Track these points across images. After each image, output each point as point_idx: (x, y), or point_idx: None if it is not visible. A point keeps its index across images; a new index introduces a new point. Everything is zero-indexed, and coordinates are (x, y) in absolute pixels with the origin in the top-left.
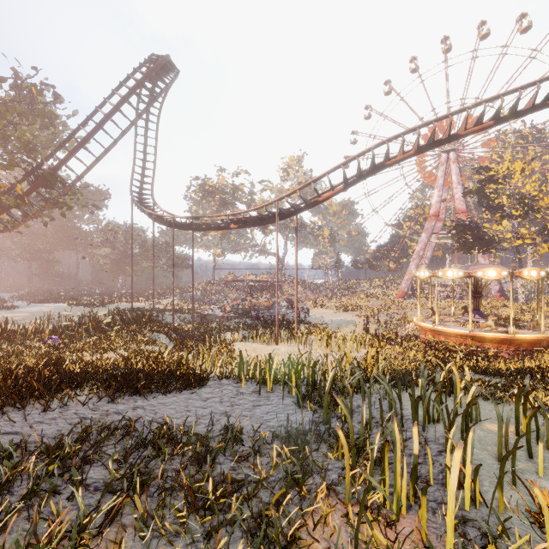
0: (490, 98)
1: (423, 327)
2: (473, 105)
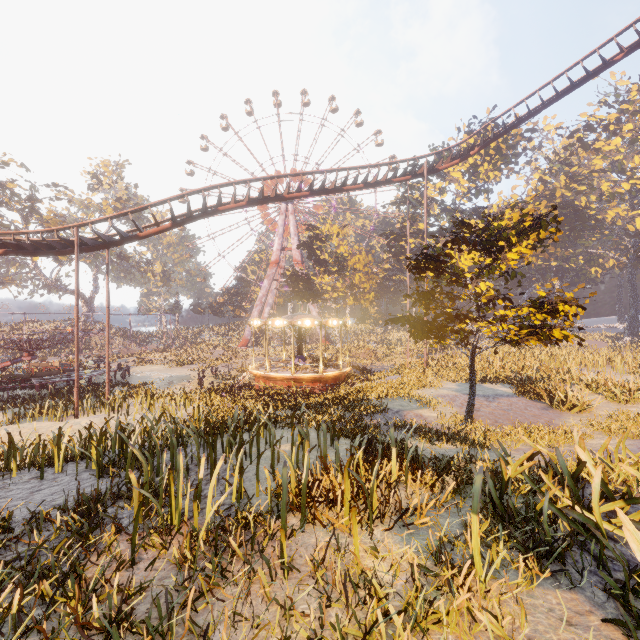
0: (306, 172)
1: (256, 375)
2: (294, 174)
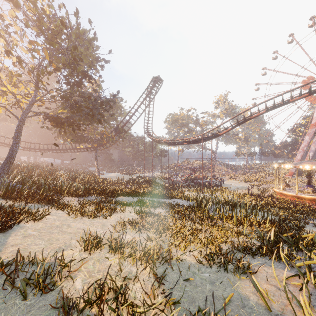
0: (303, 84)
1: (276, 191)
2: (294, 88)
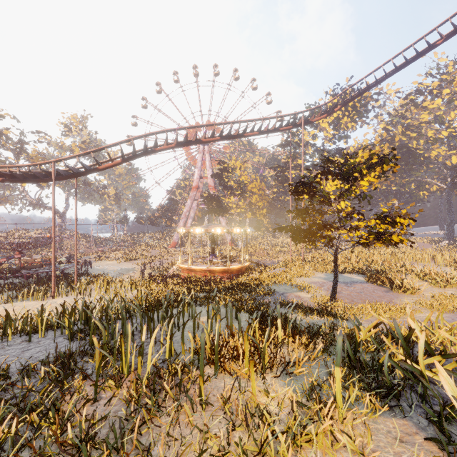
0: (217, 123)
1: (182, 267)
2: (209, 124)
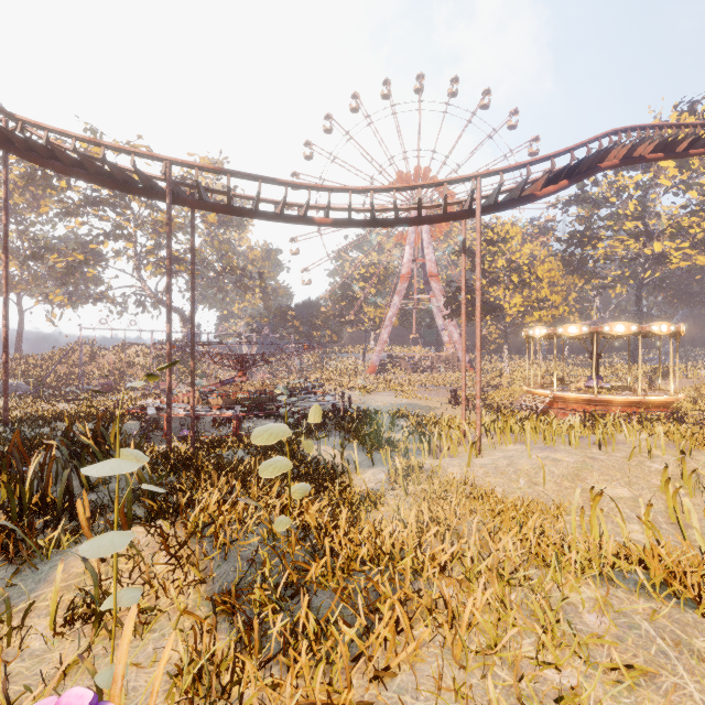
0: (677, 123)
1: (569, 398)
2: (669, 124)
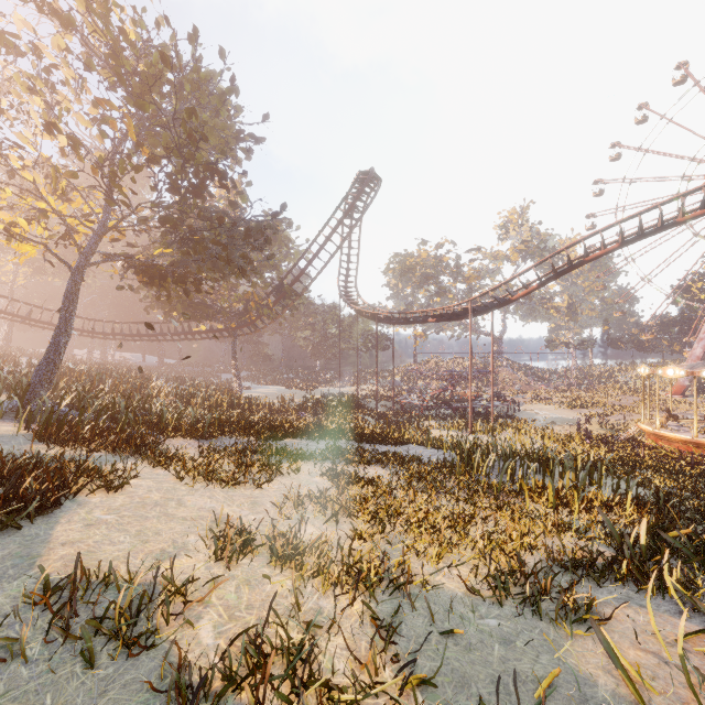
0: None
1: (644, 430)
2: (690, 191)
